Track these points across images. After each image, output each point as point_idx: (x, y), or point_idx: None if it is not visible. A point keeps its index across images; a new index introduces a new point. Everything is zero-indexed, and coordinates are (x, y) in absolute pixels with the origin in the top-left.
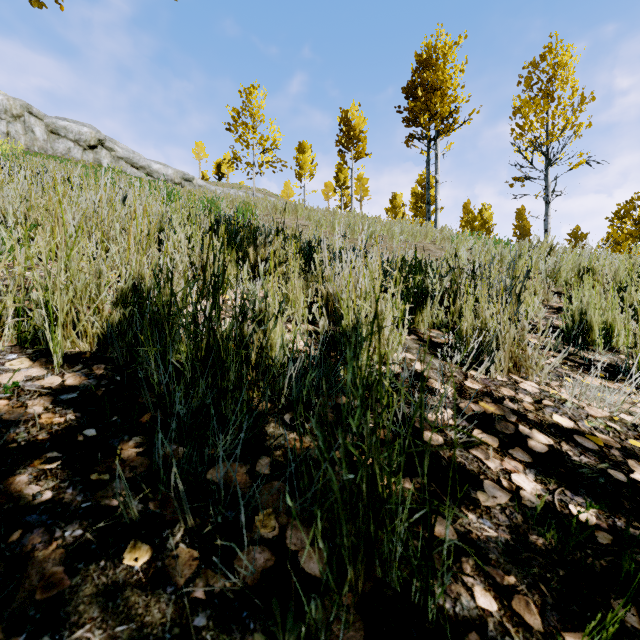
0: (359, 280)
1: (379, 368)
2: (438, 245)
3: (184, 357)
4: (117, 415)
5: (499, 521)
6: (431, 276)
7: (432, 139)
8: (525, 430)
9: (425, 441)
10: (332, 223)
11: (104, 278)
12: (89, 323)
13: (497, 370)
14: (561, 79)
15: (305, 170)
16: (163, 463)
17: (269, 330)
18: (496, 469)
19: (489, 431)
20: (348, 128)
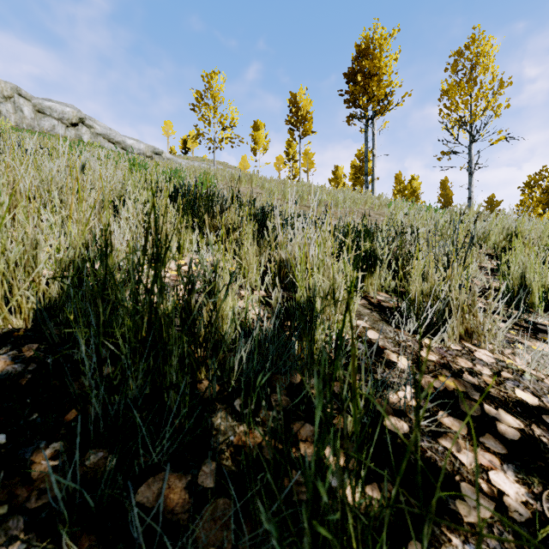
0: (311, 246)
1: (353, 382)
2: (376, 211)
3: (121, 340)
4: (38, 412)
5: (489, 547)
6: (379, 241)
7: (369, 118)
8: (491, 410)
9: (389, 429)
10: (283, 191)
11: (42, 248)
12: (24, 297)
13: (451, 339)
14: (483, 66)
15: (259, 145)
16: (83, 481)
17: (220, 302)
18: (471, 465)
19: (454, 413)
20: (296, 109)
